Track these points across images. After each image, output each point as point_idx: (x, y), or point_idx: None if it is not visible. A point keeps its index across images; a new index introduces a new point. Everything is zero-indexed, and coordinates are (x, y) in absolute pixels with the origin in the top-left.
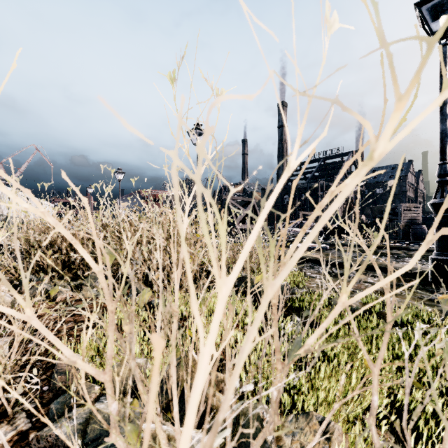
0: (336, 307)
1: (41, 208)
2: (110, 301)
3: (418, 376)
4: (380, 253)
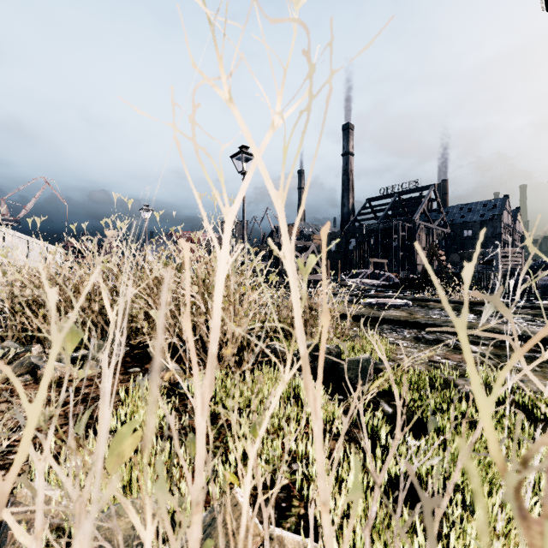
0: None
1: None
2: None
3: None
4: (478, 311)
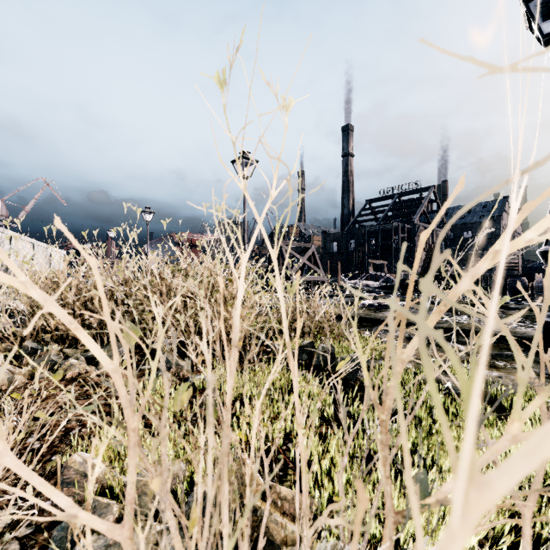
0: (499, 441)
1: (20, 276)
2: (131, 414)
3: (543, 483)
4: None
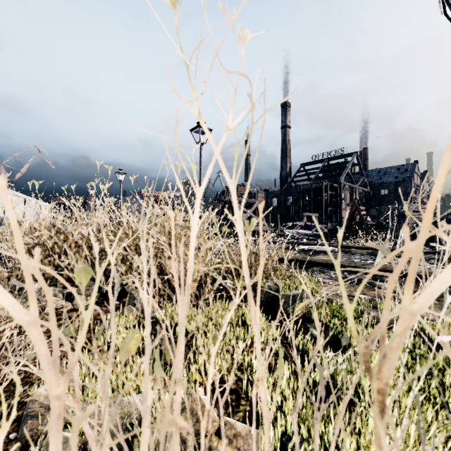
0: None
1: None
2: (55, 377)
3: None
4: None
